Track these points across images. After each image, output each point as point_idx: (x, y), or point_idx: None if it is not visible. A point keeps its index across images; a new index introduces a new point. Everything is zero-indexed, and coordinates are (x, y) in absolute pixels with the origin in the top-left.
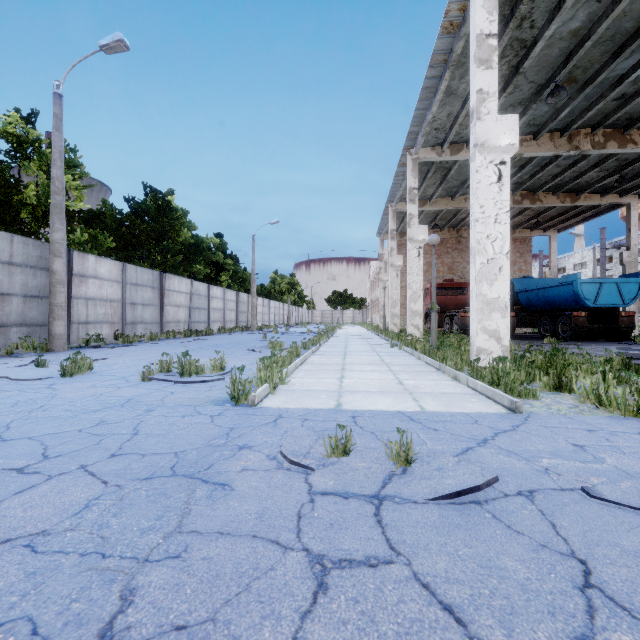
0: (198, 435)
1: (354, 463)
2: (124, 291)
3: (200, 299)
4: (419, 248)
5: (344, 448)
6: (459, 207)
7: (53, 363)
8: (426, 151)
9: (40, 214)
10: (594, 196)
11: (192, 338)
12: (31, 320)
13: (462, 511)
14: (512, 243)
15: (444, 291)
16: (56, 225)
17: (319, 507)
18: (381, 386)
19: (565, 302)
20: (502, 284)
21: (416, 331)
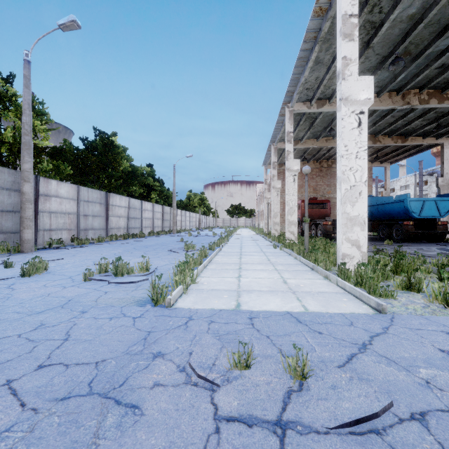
0: (119, 341)
1: (255, 377)
2: (79, 206)
3: (135, 211)
4: (294, 175)
5: (246, 362)
6: (322, 146)
7: (19, 263)
8: (299, 105)
9: (15, 150)
10: (418, 138)
11: (129, 240)
12: (7, 229)
13: (365, 446)
14: None
15: (310, 205)
16: (25, 158)
17: (224, 441)
18: (270, 285)
19: (398, 214)
20: (361, 205)
21: (292, 236)
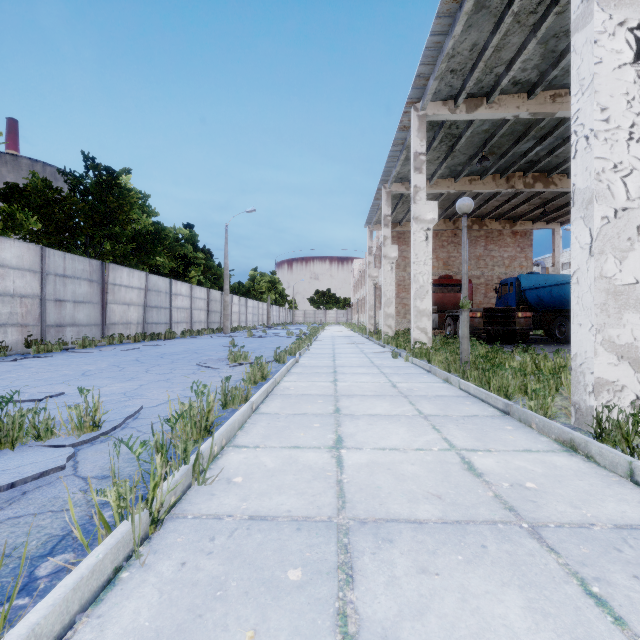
0: None
1: None
2: (44, 284)
3: (159, 296)
4: (427, 230)
5: None
6: (463, 190)
7: None
8: (436, 106)
9: None
10: None
11: (143, 343)
12: None
13: None
14: (512, 237)
15: (439, 289)
16: None
17: None
18: (437, 487)
19: None
20: None
21: (423, 336)
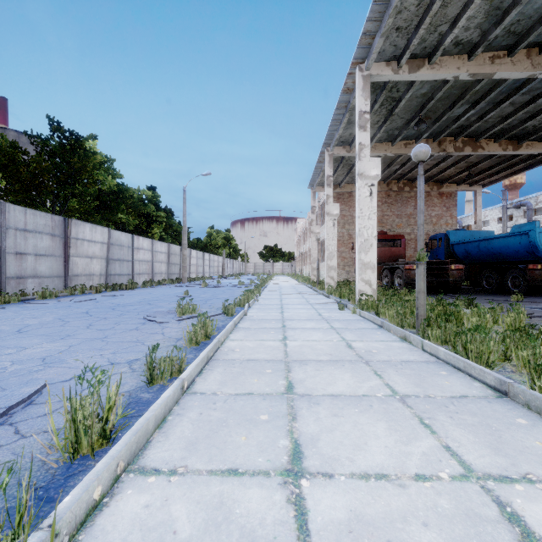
0: None
1: None
2: (3, 237)
3: (122, 250)
4: (371, 186)
5: None
6: (399, 153)
7: None
8: (380, 66)
9: None
10: (536, 144)
11: (104, 294)
12: None
13: None
14: (439, 197)
15: None
16: None
17: None
18: None
19: (514, 254)
20: None
21: (367, 288)
